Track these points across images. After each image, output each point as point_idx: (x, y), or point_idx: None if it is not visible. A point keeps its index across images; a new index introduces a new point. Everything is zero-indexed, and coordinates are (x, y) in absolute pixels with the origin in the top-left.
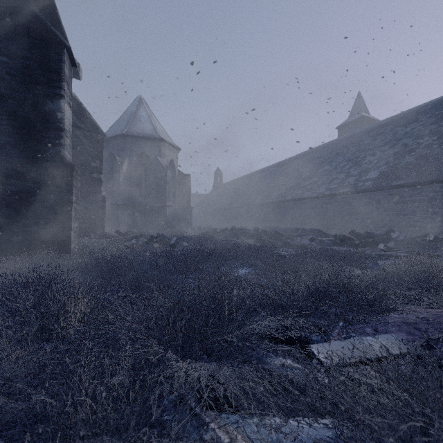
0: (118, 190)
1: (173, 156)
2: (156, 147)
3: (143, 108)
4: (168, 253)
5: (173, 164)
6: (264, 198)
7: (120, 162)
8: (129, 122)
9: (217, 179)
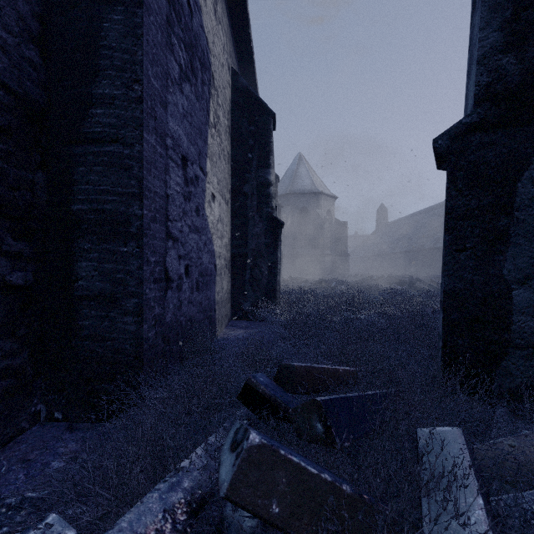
0: (284, 242)
1: (330, 205)
2: (315, 201)
3: (303, 165)
4: (332, 291)
5: (330, 213)
6: (434, 242)
7: (285, 218)
8: (291, 181)
9: (380, 218)
